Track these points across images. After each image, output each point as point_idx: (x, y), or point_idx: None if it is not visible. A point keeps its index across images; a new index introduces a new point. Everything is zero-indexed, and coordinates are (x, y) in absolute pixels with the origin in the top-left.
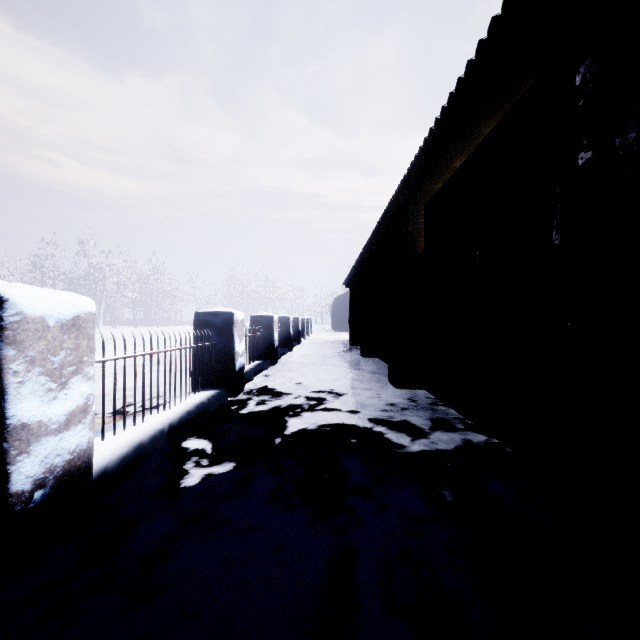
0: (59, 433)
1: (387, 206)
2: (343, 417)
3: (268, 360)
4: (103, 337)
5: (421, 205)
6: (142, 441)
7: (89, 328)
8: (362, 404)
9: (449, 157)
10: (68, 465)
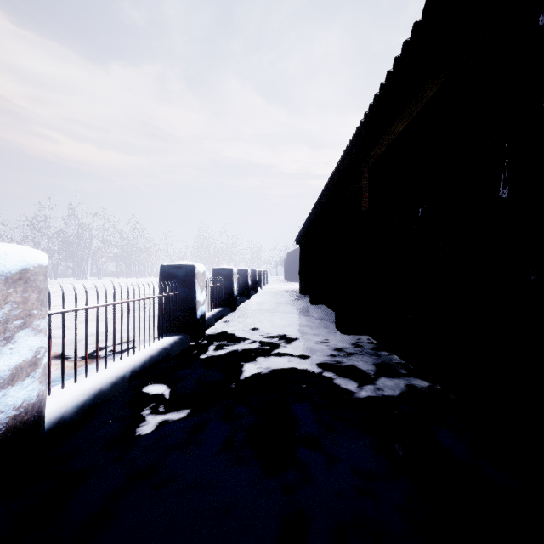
0: (2, 389)
1: (334, 170)
2: (294, 362)
3: (228, 307)
4: (63, 289)
5: (365, 168)
6: (102, 388)
7: (39, 281)
8: (311, 349)
9: (392, 121)
10: (13, 421)
